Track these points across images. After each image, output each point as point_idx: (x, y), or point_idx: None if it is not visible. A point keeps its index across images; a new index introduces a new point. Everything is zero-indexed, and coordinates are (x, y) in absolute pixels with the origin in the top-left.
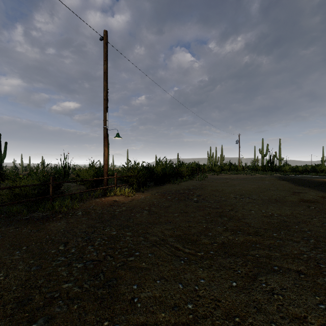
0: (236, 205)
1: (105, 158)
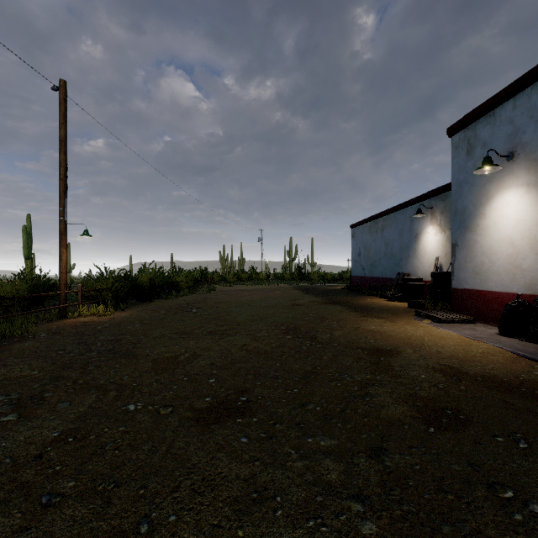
0: (233, 311)
1: (63, 263)
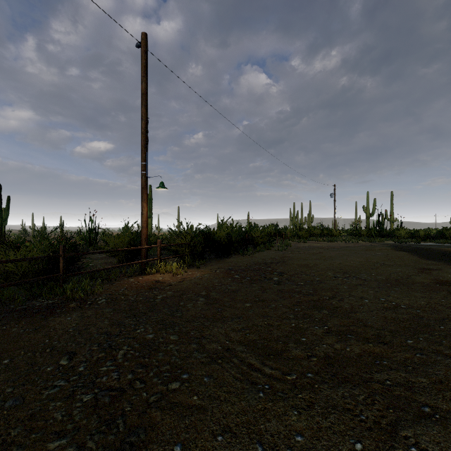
0: (339, 289)
1: (144, 218)
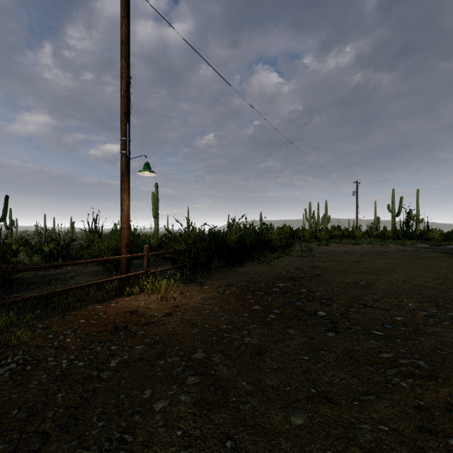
0: None
1: (124, 215)
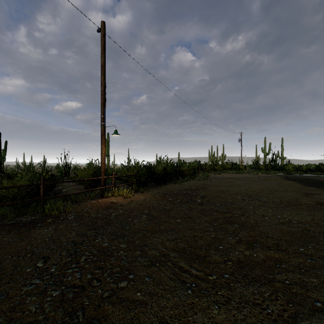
0: (246, 209)
1: (103, 156)
